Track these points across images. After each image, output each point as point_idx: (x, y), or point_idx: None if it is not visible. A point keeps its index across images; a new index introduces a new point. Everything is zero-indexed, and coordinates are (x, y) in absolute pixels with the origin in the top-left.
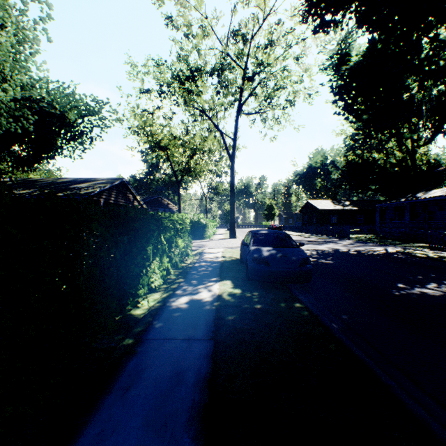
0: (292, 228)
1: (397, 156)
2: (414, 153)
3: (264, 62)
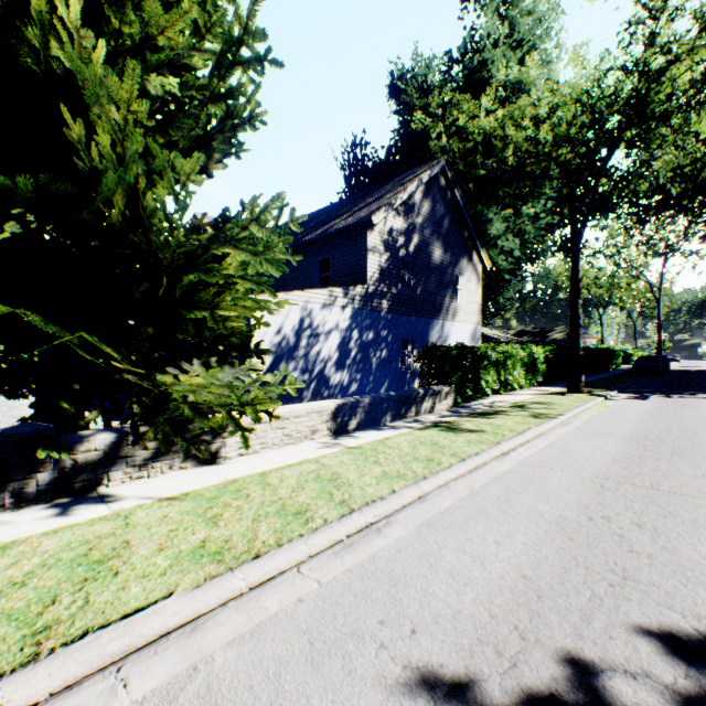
0: None
1: None
2: None
3: (686, 231)
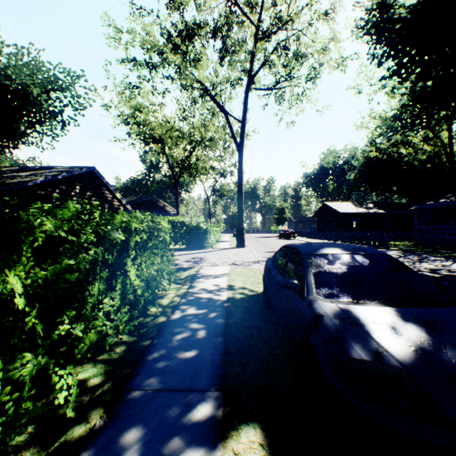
0: (307, 234)
1: (429, 151)
2: (452, 146)
3: (282, 17)
